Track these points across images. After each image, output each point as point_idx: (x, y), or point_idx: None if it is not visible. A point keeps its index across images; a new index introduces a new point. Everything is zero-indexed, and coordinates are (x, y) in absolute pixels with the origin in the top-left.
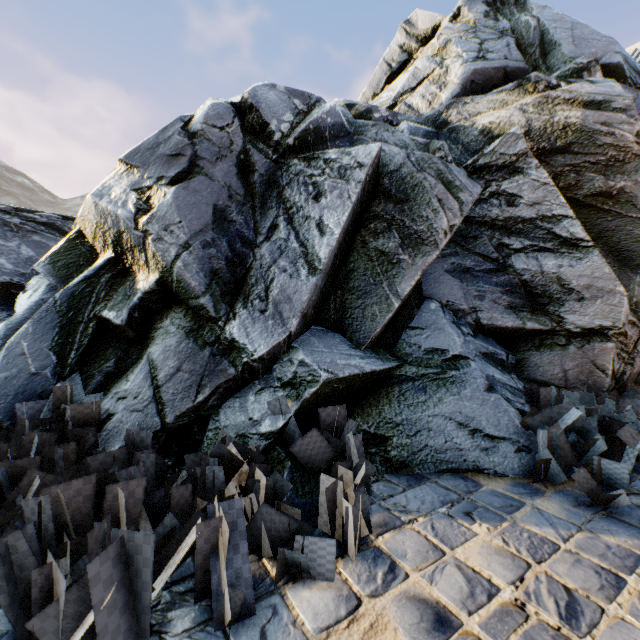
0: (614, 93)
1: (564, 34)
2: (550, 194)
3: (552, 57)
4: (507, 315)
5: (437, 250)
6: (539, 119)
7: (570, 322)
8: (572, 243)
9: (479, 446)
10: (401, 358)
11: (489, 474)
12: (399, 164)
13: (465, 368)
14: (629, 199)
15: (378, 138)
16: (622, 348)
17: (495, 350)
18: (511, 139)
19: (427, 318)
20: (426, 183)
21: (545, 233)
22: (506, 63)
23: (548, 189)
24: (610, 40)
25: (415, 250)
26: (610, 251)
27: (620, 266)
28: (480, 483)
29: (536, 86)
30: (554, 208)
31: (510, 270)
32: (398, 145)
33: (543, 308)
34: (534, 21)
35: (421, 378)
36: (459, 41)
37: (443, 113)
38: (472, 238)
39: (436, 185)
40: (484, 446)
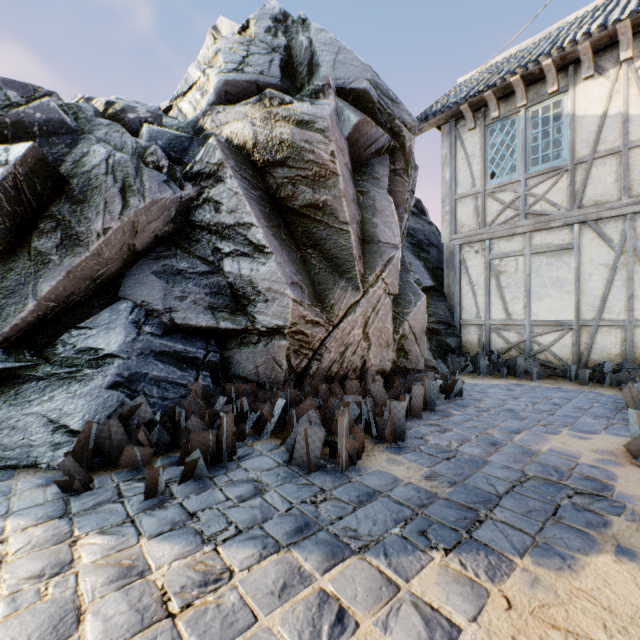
0: (321, 115)
1: (329, 57)
2: (241, 203)
3: (315, 77)
4: (204, 315)
5: (88, 252)
6: (262, 133)
7: (259, 322)
8: (261, 249)
9: (53, 442)
10: (47, 358)
11: (43, 468)
12: (94, 165)
13: (106, 366)
14: (332, 211)
15: (105, 138)
16: (303, 345)
17: (187, 349)
18: (211, 149)
19: (106, 318)
20: (105, 186)
21: (244, 239)
22: (258, 78)
23: (239, 198)
24: (367, 68)
25: (69, 251)
26: (325, 258)
27: (332, 271)
28: (12, 478)
29: (271, 102)
30: (244, 216)
31: (221, 273)
32: (117, 147)
33: (245, 309)
34: (306, 42)
35: (50, 377)
36: (227, 52)
37: (201, 119)
38: (196, 241)
39: (111, 188)
40: (58, 441)
